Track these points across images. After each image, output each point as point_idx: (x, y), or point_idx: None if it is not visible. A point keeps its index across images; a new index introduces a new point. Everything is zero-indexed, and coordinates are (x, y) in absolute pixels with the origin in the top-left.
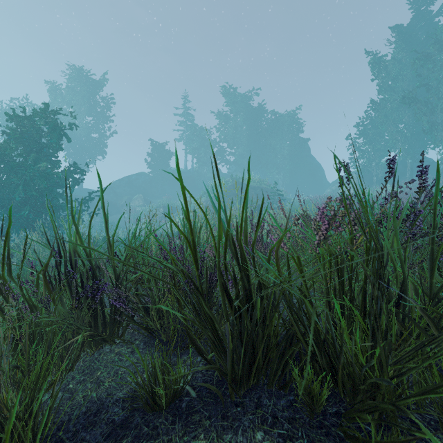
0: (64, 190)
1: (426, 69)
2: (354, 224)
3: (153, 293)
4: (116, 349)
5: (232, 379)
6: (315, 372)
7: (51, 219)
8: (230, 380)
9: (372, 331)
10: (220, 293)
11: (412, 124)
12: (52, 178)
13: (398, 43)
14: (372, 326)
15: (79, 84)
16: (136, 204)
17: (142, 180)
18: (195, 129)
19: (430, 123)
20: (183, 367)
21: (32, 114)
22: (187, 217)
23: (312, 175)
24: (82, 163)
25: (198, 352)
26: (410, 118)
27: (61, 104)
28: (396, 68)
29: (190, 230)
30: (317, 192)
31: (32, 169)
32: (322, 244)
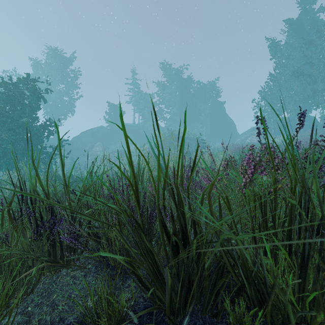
0: (41, 139)
1: (310, 51)
2: (277, 169)
3: (103, 225)
4: (72, 272)
5: (170, 311)
6: (244, 300)
7: (14, 163)
8: (168, 312)
9: (300, 269)
10: (159, 228)
11: (300, 91)
12: (33, 130)
13: (290, 32)
14: (299, 264)
15: (55, 60)
16: (97, 150)
17: (101, 132)
18: (141, 94)
19: (313, 90)
20: (127, 292)
21: (16, 81)
22: (130, 162)
23: (227, 128)
24: (57, 119)
25: (139, 281)
26: (298, 86)
27: (41, 75)
28: (289, 50)
29: (133, 173)
30: (230, 141)
31: (16, 123)
32: (247, 186)
